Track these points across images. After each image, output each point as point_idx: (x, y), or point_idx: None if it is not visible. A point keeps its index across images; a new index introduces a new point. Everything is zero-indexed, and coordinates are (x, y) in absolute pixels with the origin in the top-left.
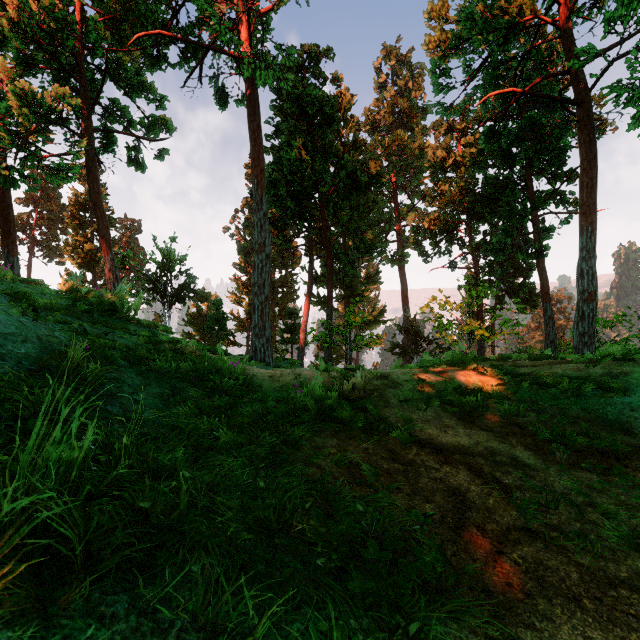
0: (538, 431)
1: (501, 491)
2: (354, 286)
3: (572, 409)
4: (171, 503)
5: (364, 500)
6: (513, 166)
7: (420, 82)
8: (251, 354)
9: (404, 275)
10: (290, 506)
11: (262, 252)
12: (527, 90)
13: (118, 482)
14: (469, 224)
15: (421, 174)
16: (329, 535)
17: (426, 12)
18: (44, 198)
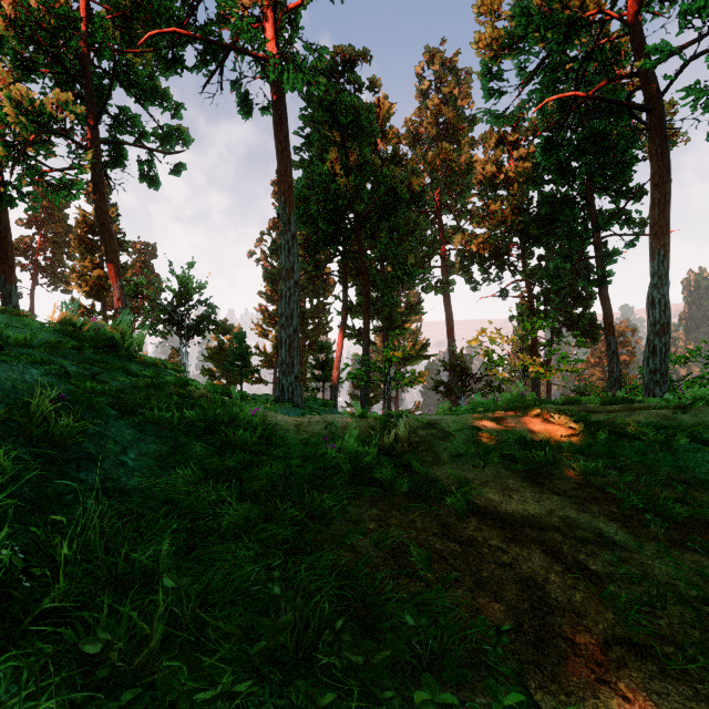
0: (624, 496)
1: (589, 583)
2: (393, 317)
3: (662, 467)
4: (137, 638)
5: (414, 601)
6: (573, 182)
7: (467, 89)
8: (278, 394)
9: (449, 305)
10: (314, 622)
11: (290, 279)
12: (591, 94)
13: (54, 612)
14: (522, 247)
15: (468, 192)
16: (368, 668)
17: (476, 6)
18: (49, 219)
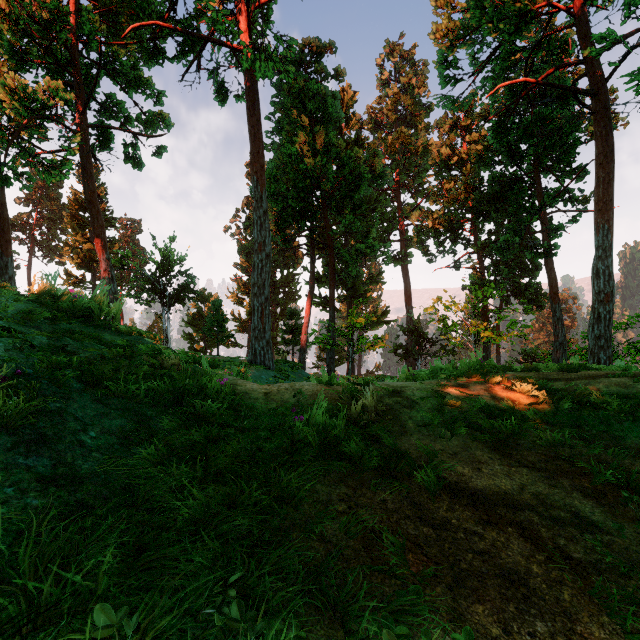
0: (595, 470)
1: (576, 576)
2: (357, 286)
3: (628, 437)
4: None
5: (390, 608)
6: (521, 163)
7: (423, 79)
8: (250, 357)
9: (407, 275)
10: None
11: (262, 251)
12: (540, 80)
13: None
14: (474, 223)
15: (425, 172)
16: None
17: None
18: (44, 198)
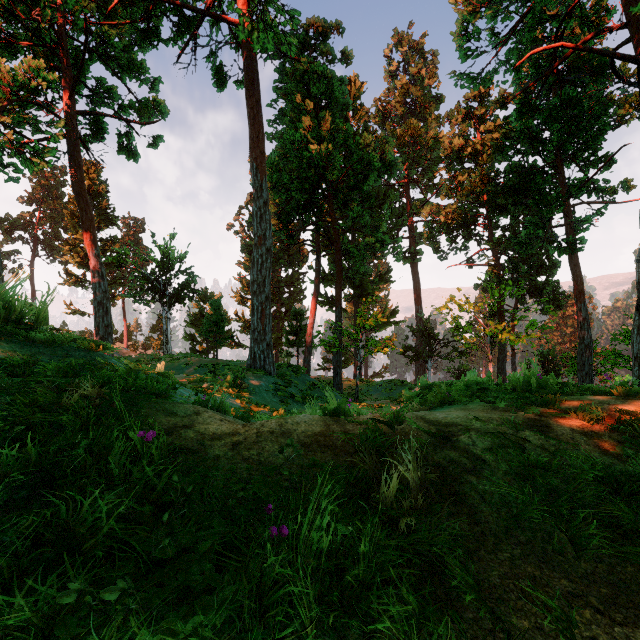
0: None
1: None
2: (364, 285)
3: None
4: None
5: None
6: (543, 150)
7: (434, 69)
8: (249, 362)
9: (417, 273)
10: None
11: (262, 245)
12: (579, 45)
13: None
14: (490, 217)
15: (435, 166)
16: None
17: None
18: (47, 197)
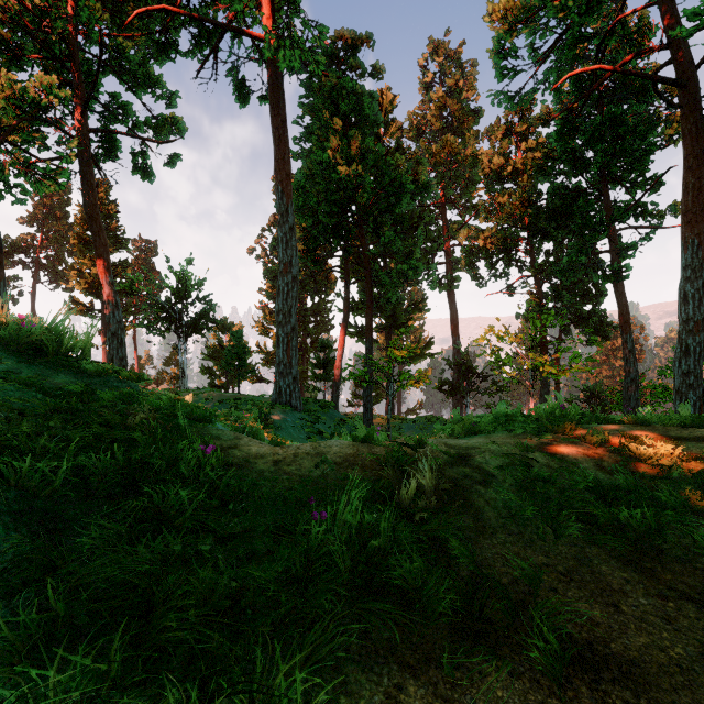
0: None
1: None
2: (397, 314)
3: None
4: None
5: None
6: (587, 171)
7: (472, 81)
8: (274, 396)
9: (454, 302)
10: None
11: (288, 273)
12: (618, 67)
13: None
14: (531, 242)
15: (474, 186)
16: None
17: None
18: (50, 217)
